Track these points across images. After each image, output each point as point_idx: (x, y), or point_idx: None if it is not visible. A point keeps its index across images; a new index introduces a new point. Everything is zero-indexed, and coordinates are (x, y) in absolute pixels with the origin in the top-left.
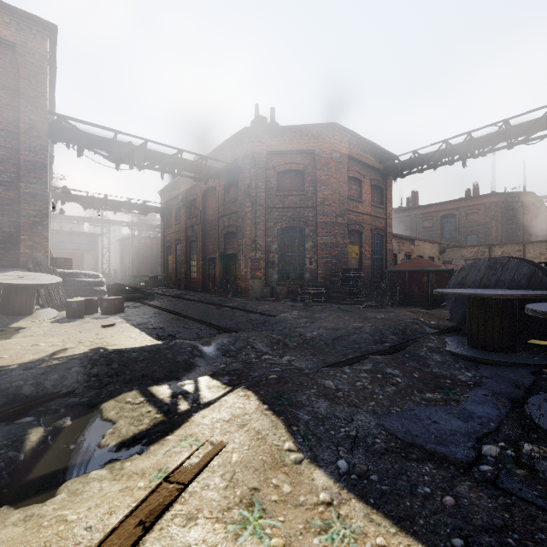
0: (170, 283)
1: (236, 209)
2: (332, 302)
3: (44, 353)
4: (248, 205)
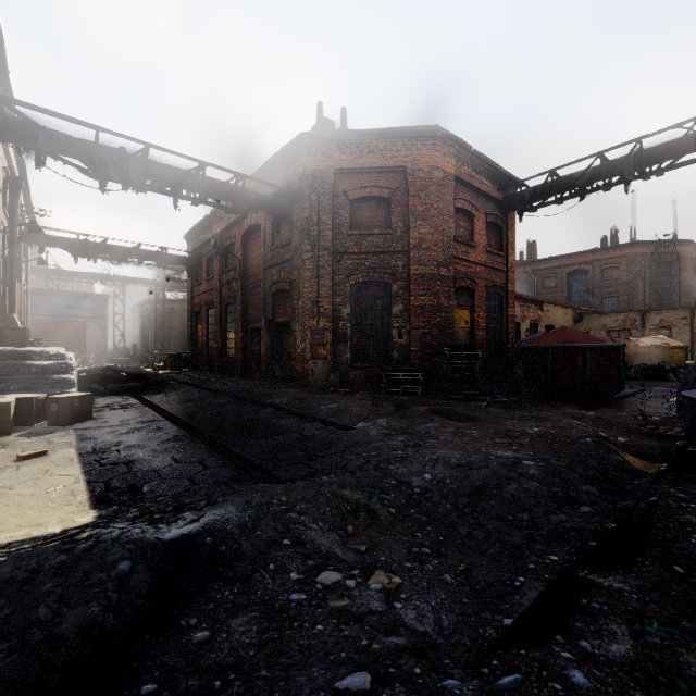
0: (200, 363)
1: (289, 256)
2: (434, 394)
3: None
4: (306, 249)
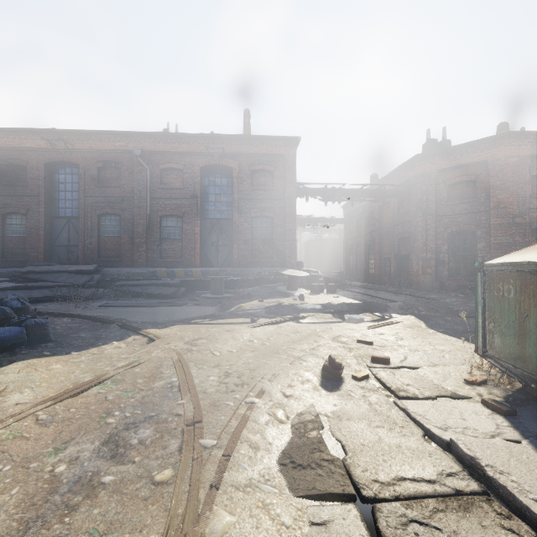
0: (351, 277)
1: (408, 219)
2: None
3: (325, 302)
4: (419, 216)
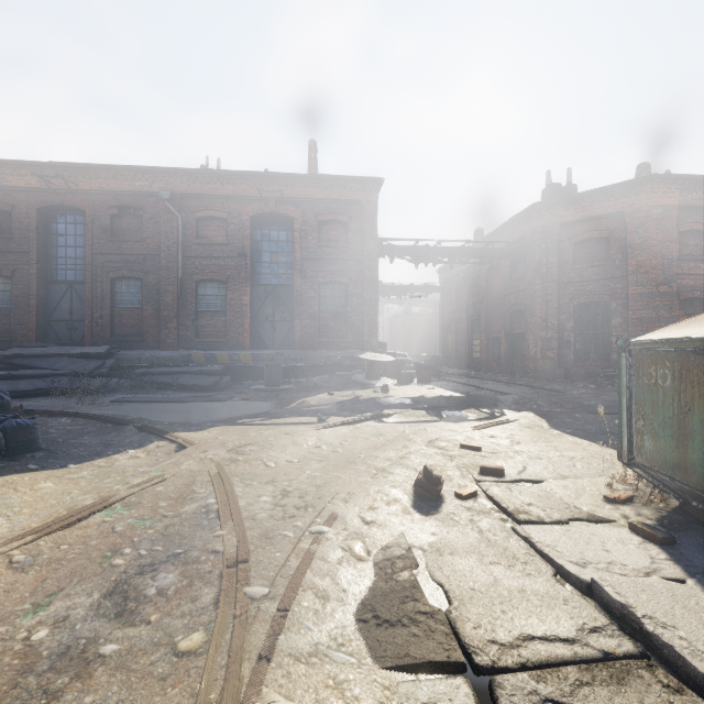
0: (449, 363)
1: (523, 287)
2: None
3: (416, 395)
4: (537, 283)
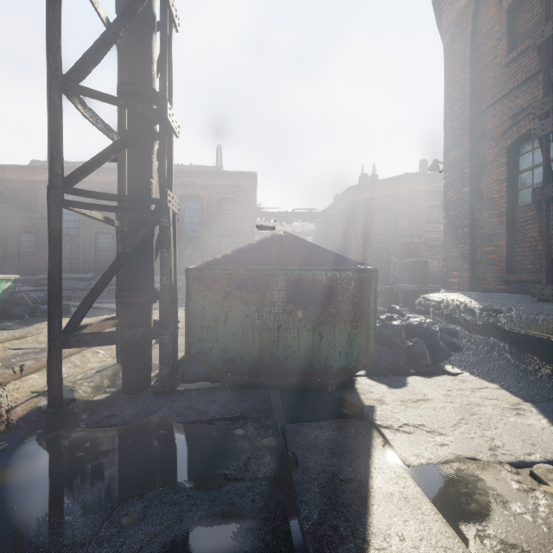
0: None
1: (347, 237)
2: None
3: None
4: (352, 234)
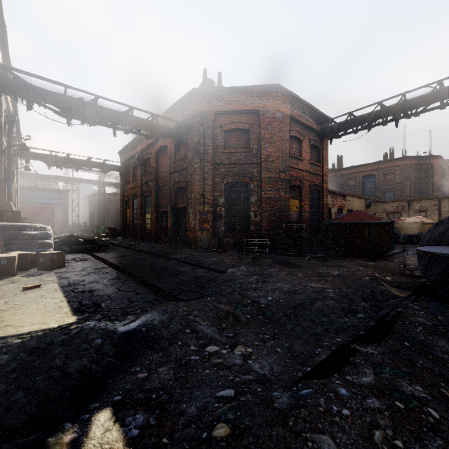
0: (128, 233)
1: (185, 166)
2: (276, 252)
3: None
4: (196, 161)
